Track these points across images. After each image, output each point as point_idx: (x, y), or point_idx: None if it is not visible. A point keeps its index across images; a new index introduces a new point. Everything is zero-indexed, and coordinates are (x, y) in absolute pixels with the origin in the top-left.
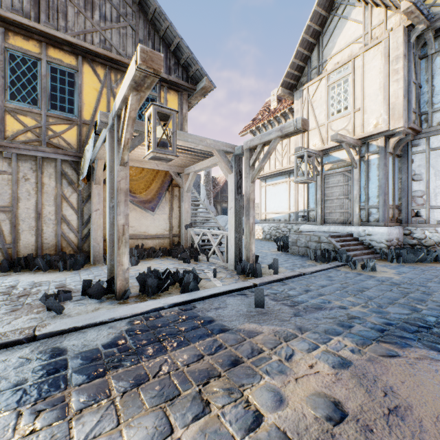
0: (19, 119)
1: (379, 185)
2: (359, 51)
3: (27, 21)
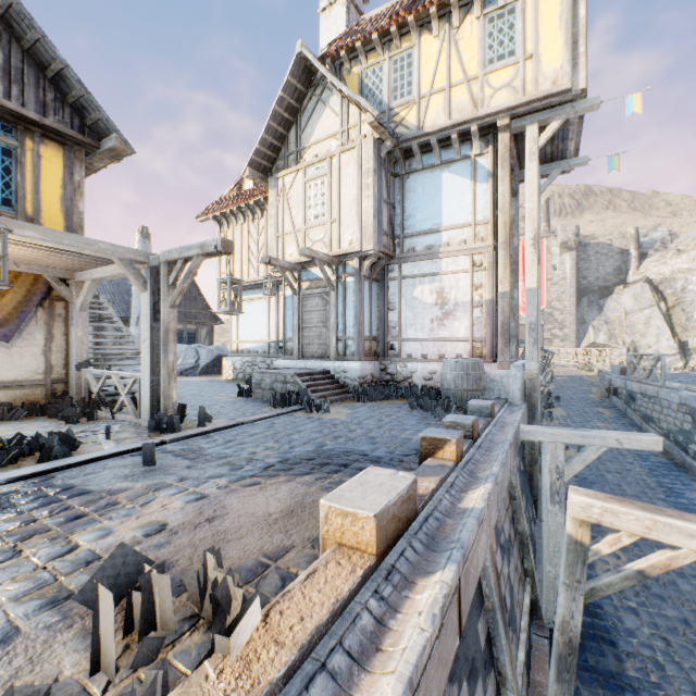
0: None
1: (354, 314)
2: (336, 151)
3: None
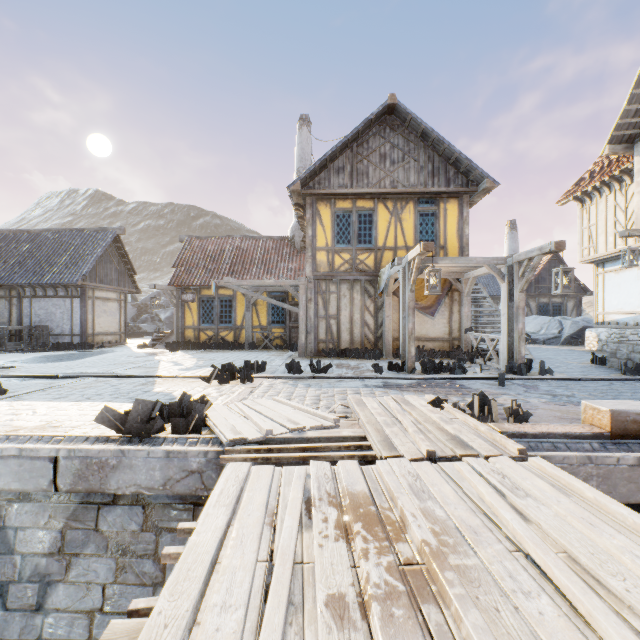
0: (341, 256)
1: None
2: None
3: (346, 191)
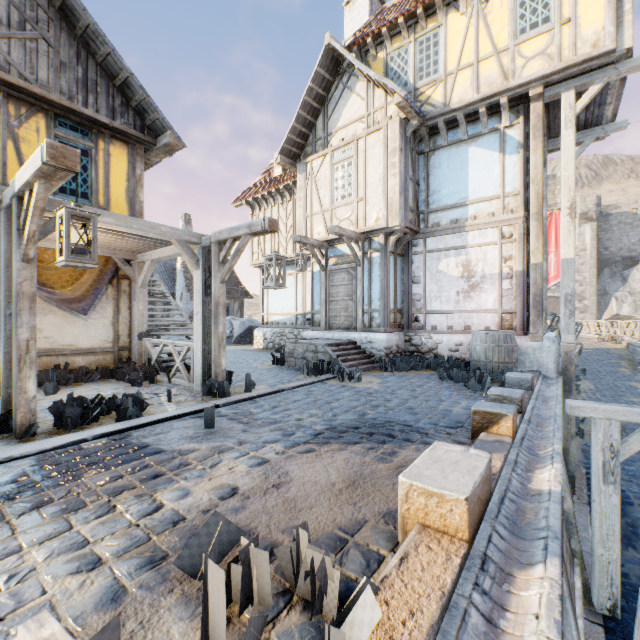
0: None
1: (380, 287)
2: (362, 133)
3: None
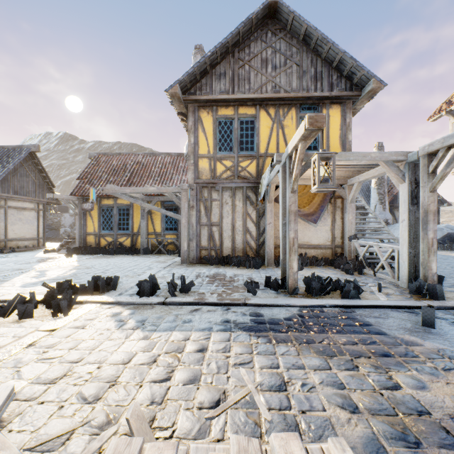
0: (223, 164)
1: None
2: None
3: (227, 96)
